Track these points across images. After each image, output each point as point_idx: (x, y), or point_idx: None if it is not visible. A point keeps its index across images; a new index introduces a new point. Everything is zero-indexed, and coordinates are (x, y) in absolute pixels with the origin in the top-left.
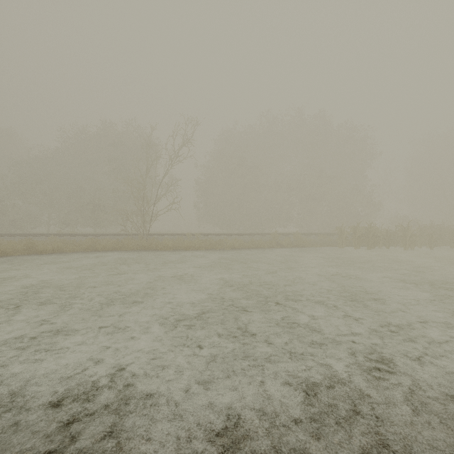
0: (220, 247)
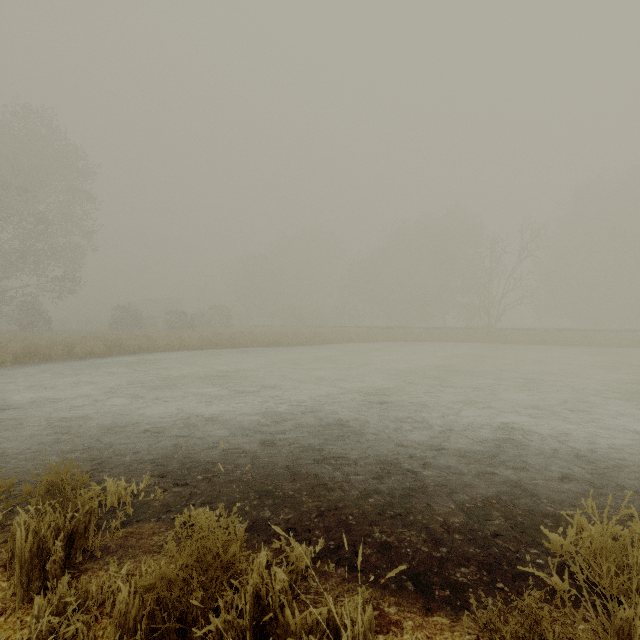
0: (584, 344)
